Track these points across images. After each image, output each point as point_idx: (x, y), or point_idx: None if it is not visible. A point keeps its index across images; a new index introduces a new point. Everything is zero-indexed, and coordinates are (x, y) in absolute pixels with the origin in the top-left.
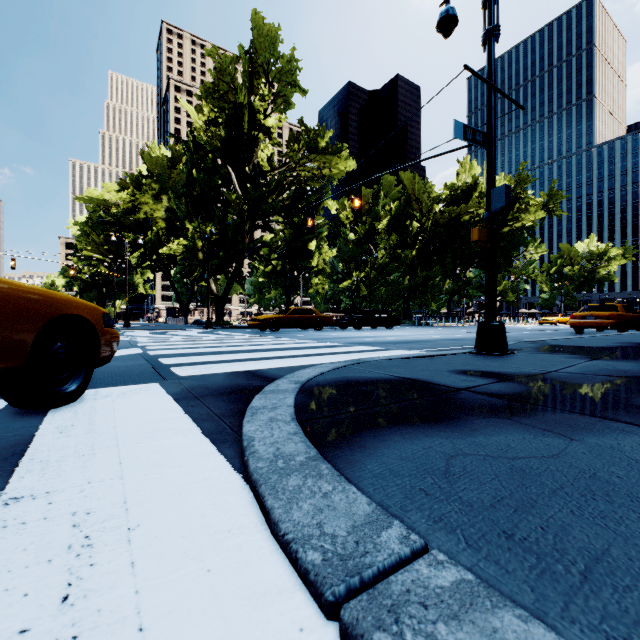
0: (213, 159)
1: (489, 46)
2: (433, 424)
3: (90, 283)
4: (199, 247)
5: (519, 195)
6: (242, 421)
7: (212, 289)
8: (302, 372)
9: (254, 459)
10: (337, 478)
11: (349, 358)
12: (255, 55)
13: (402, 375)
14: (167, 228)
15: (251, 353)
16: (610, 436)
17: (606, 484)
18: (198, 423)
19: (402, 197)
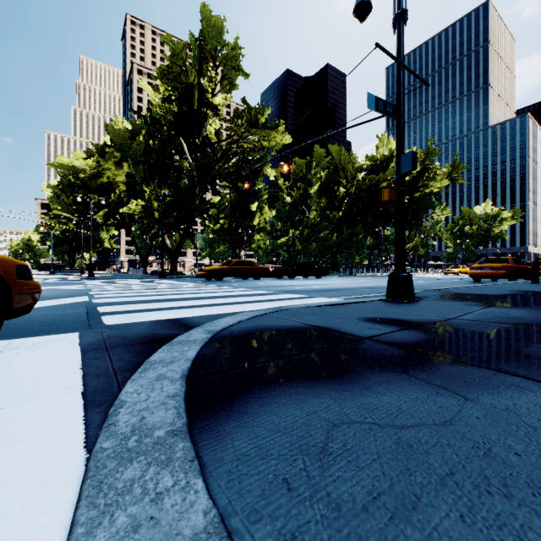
0: (167, 131)
1: (398, 28)
2: (327, 380)
3: (61, 238)
4: (155, 207)
5: (428, 166)
6: (129, 379)
7: (167, 244)
8: (221, 321)
9: (105, 435)
10: (187, 465)
11: (273, 306)
12: (204, 42)
13: (314, 323)
14: (127, 191)
15: (187, 301)
16: (505, 394)
17: (503, 466)
18: (88, 380)
19: (331, 166)
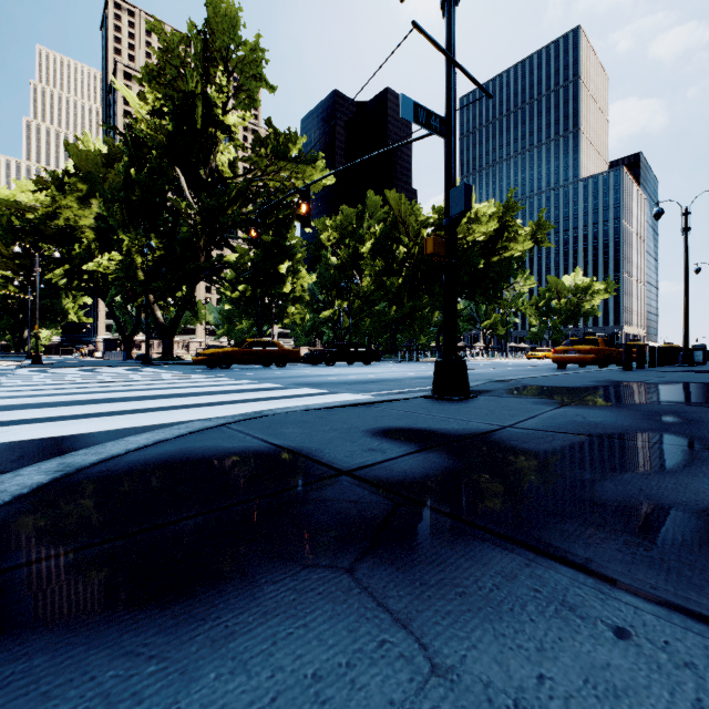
0: (158, 158)
1: (448, 9)
2: (146, 615)
3: None
4: (138, 265)
5: (508, 223)
6: None
7: (157, 317)
8: (123, 441)
9: None
10: None
11: (259, 408)
12: (211, 36)
13: (285, 441)
14: (97, 240)
15: (129, 402)
16: (530, 636)
17: None
18: None
19: (388, 219)
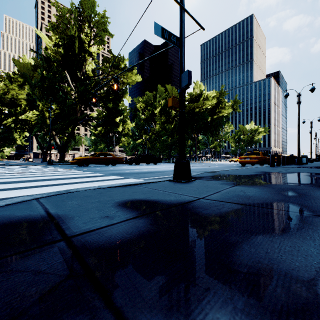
0: (57, 66)
1: None
2: None
3: None
4: (47, 117)
5: (221, 100)
6: None
7: (57, 142)
8: None
9: None
10: None
11: (75, 187)
12: (82, 10)
13: (58, 211)
14: (27, 105)
15: (9, 184)
16: None
17: None
18: None
19: (167, 98)
